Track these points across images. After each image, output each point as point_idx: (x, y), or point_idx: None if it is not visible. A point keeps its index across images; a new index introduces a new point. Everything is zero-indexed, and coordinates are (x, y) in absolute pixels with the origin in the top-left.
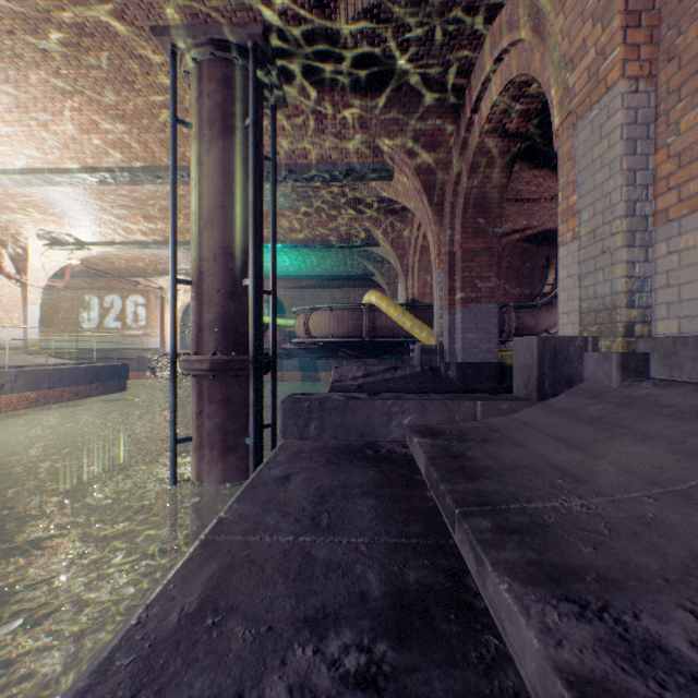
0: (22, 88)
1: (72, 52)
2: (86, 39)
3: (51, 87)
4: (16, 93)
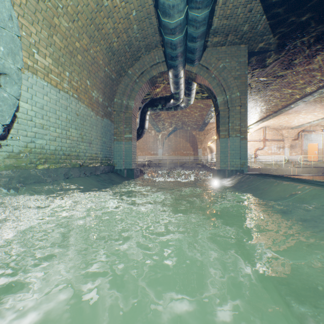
0: (316, 108)
1: (322, 102)
2: (323, 100)
3: (321, 106)
4: (315, 109)
